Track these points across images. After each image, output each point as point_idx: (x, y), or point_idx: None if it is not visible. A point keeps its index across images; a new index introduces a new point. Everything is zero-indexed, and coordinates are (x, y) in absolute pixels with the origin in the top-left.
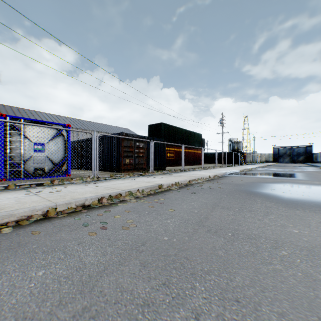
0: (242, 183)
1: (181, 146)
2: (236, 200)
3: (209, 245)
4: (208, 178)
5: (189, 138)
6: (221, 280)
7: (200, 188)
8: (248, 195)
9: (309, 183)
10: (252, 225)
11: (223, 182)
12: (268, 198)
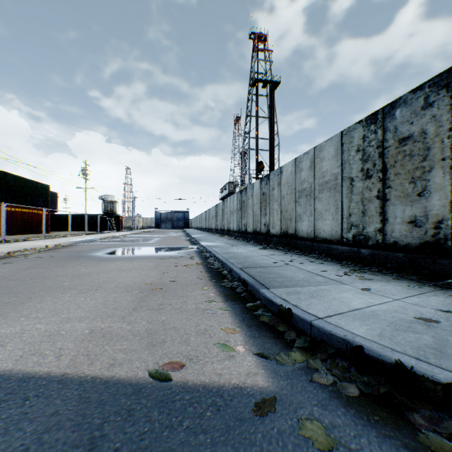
0: (85, 250)
1: (1, 204)
2: (60, 262)
3: (5, 285)
4: (45, 248)
5: (25, 190)
6: (4, 292)
7: (23, 259)
8: (78, 258)
9: (149, 245)
10: (54, 273)
11: (63, 251)
12: (94, 258)
